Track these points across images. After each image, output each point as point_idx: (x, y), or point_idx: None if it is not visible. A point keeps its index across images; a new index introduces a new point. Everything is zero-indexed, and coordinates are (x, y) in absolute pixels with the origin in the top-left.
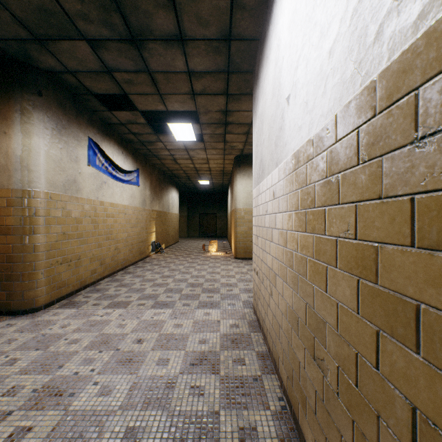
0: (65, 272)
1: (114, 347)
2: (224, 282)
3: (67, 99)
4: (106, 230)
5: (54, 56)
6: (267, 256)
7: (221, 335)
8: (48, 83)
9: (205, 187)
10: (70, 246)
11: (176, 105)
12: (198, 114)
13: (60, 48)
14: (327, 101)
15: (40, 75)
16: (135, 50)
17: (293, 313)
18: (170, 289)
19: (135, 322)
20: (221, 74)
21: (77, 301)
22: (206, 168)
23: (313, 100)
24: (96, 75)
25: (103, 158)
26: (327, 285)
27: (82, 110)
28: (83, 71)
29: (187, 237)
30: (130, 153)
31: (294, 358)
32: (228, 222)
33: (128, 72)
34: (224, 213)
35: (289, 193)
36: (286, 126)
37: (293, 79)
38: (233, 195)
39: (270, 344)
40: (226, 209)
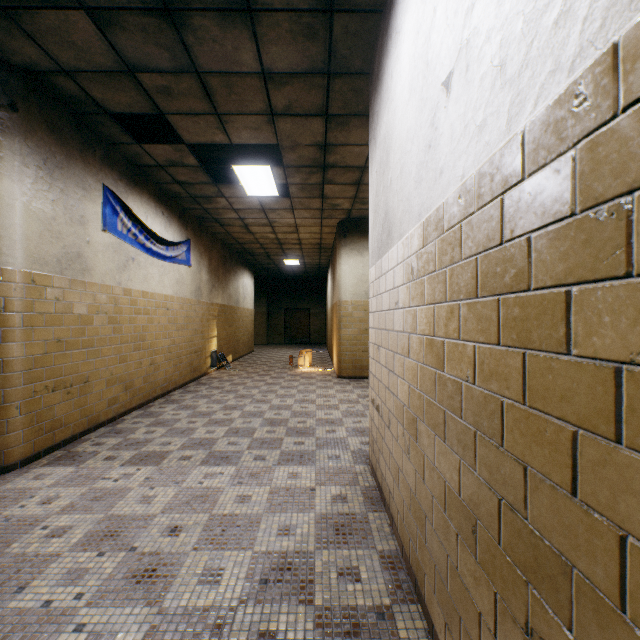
0: (61, 404)
1: (127, 544)
2: (322, 418)
3: (64, 121)
4: (135, 334)
5: (33, 40)
6: (398, 382)
7: (317, 518)
8: (29, 90)
9: (293, 270)
10: (69, 361)
11: (245, 134)
12: (280, 151)
13: (42, 25)
14: (577, 26)
15: (14, 76)
16: (171, 29)
17: (460, 505)
18: (236, 429)
19: (171, 493)
20: (317, 78)
21: (80, 452)
22: (295, 240)
23: (525, 48)
24: (109, 78)
25: (129, 220)
26: (574, 478)
27: (92, 141)
28: (88, 70)
29: (267, 344)
30: (175, 215)
31: (464, 598)
32: (327, 321)
33: (163, 73)
34: (321, 309)
35: (449, 265)
36: (442, 137)
37: (460, 35)
38: (335, 280)
39: (404, 540)
40: (324, 303)
